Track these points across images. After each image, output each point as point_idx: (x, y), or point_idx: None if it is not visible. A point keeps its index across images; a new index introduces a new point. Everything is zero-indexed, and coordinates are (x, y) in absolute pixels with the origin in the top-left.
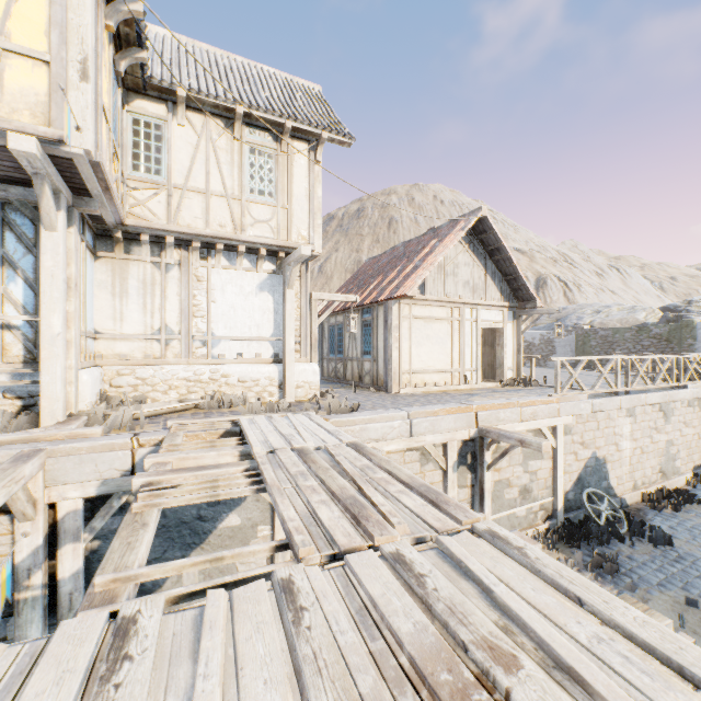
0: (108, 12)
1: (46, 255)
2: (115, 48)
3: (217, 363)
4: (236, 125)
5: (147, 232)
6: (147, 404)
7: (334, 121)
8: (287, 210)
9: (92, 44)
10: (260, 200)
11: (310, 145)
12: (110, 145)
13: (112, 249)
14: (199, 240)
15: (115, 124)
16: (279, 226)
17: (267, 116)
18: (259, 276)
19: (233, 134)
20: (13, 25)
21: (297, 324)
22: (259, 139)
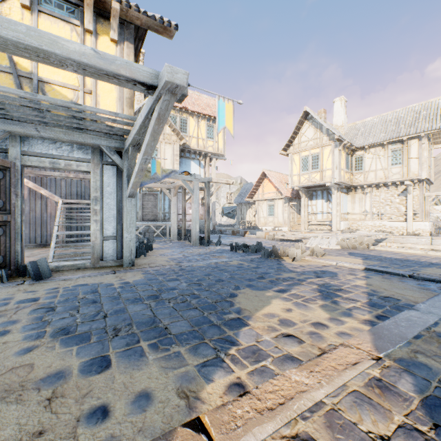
0: (343, 149)
1: (333, 199)
2: (347, 148)
3: (381, 221)
4: (384, 147)
5: (358, 186)
6: (357, 231)
7: (435, 120)
8: (407, 167)
9: (338, 162)
10: (395, 167)
11: (418, 138)
12: (344, 173)
13: (351, 191)
14: (374, 184)
15: (347, 165)
16: (403, 173)
17: (396, 139)
18: (398, 191)
19: (384, 149)
20: (326, 166)
21: (417, 207)
22: (394, 146)
